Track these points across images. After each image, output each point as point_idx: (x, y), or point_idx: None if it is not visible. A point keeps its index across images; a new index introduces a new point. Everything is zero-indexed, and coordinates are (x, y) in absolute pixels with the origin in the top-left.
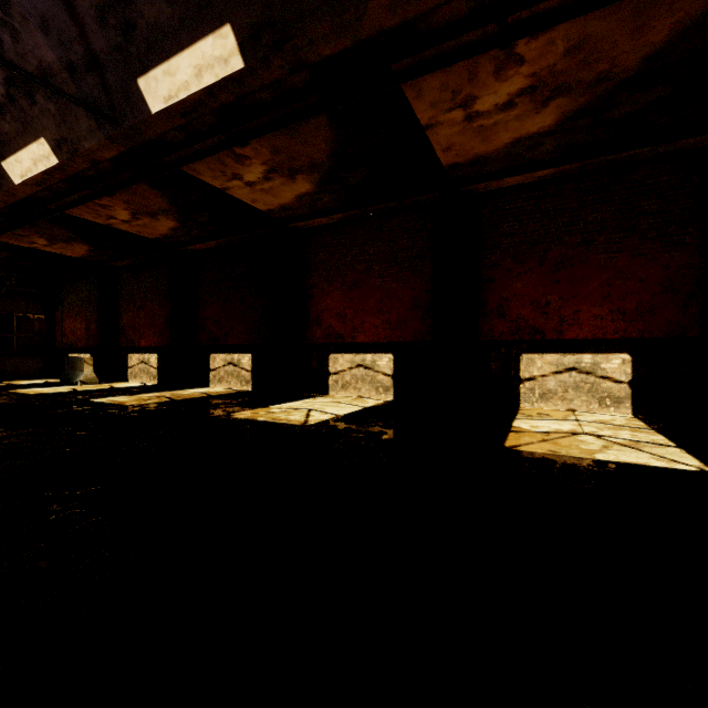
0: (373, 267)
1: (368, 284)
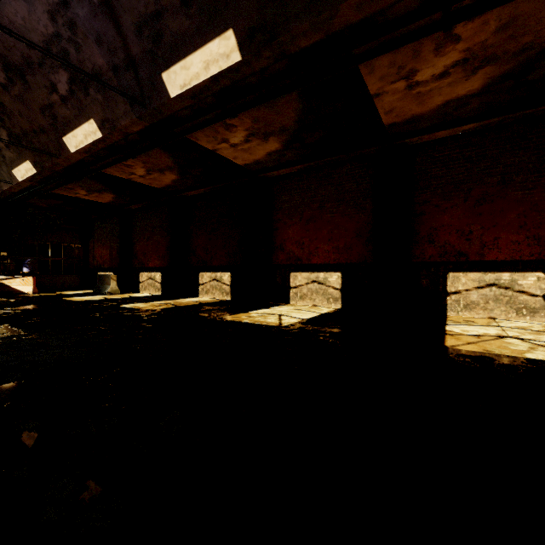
0: (325, 205)
1: (321, 219)
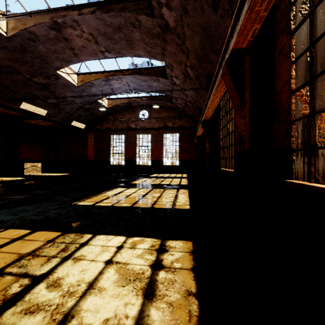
0: None
1: None
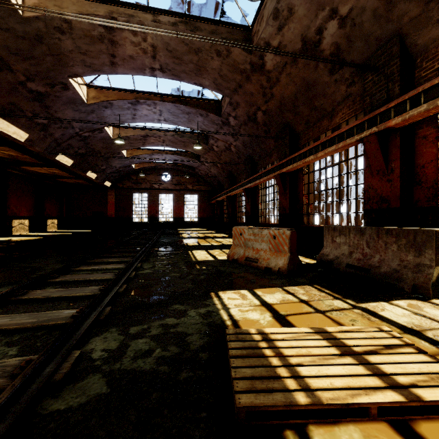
0: None
1: None
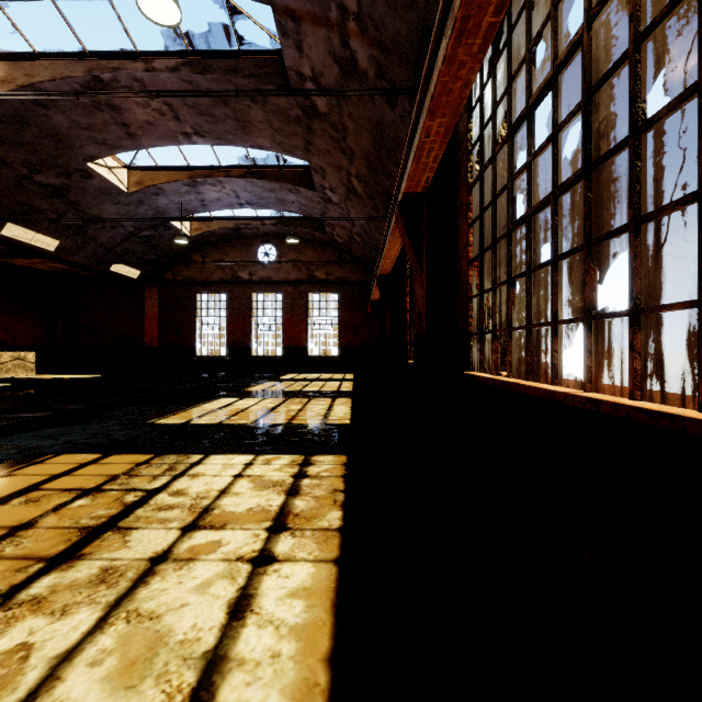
0: None
1: None
